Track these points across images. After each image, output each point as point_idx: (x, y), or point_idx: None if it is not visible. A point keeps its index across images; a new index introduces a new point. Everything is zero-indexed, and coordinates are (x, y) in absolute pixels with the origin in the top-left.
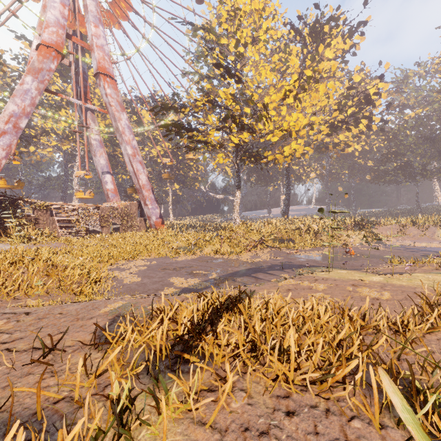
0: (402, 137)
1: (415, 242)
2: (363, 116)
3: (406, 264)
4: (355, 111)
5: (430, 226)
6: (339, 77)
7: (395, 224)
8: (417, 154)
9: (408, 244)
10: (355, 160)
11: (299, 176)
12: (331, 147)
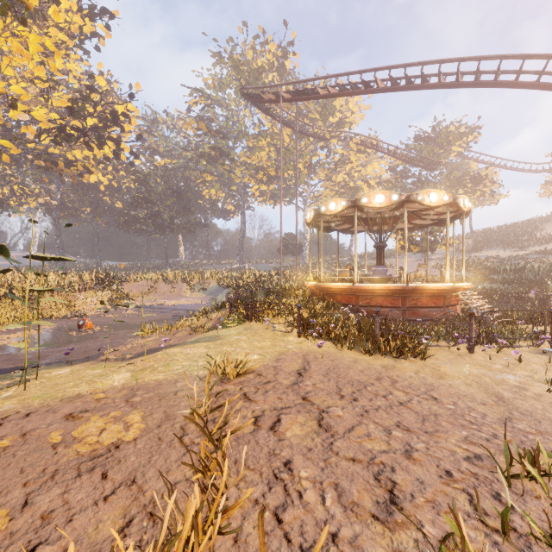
0: (153, 183)
1: (166, 300)
2: (109, 136)
3: (159, 333)
4: (99, 126)
5: (178, 282)
6: (73, 59)
7: (146, 281)
8: (167, 205)
9: (160, 303)
10: (100, 197)
11: (1, 198)
12: (63, 165)
